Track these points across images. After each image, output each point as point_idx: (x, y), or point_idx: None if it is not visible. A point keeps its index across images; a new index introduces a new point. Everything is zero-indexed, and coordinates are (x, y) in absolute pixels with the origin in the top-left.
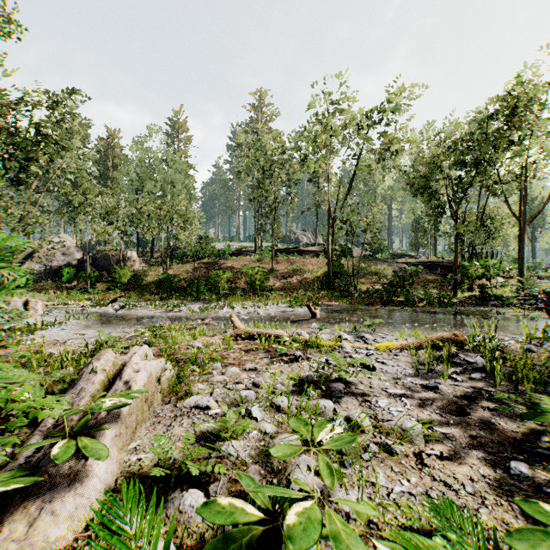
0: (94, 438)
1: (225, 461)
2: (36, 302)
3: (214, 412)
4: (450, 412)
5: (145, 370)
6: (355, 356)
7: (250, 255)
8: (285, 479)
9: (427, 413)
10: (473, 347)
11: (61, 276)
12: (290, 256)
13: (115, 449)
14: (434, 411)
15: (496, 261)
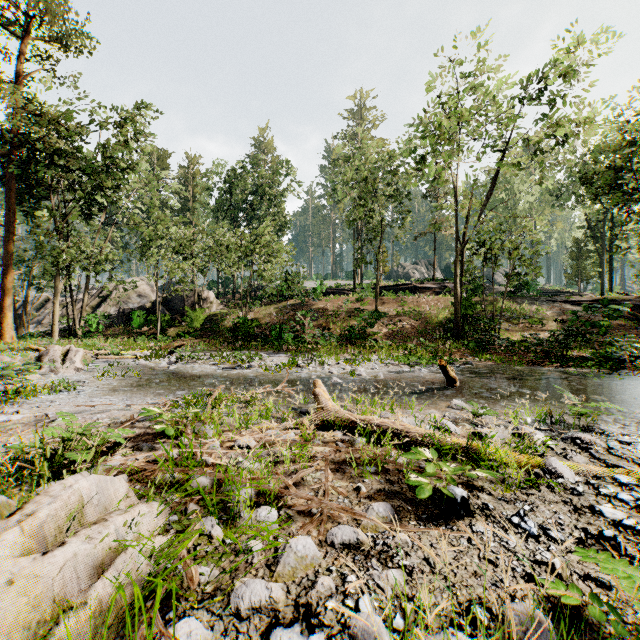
0: None
1: None
2: (76, 352)
3: None
4: None
5: None
6: (608, 512)
7: (348, 295)
8: None
9: None
10: None
11: (133, 320)
12: (399, 295)
13: None
14: None
15: None
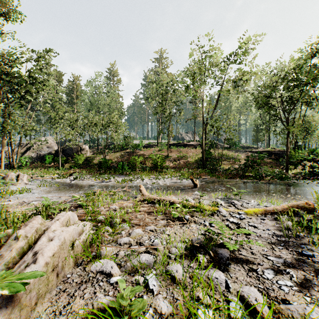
0: None
1: None
2: (23, 175)
3: (115, 280)
4: None
5: (58, 239)
6: (231, 219)
7: (154, 147)
8: None
9: (317, 290)
10: None
11: (45, 160)
12: (178, 148)
13: None
14: None
15: None
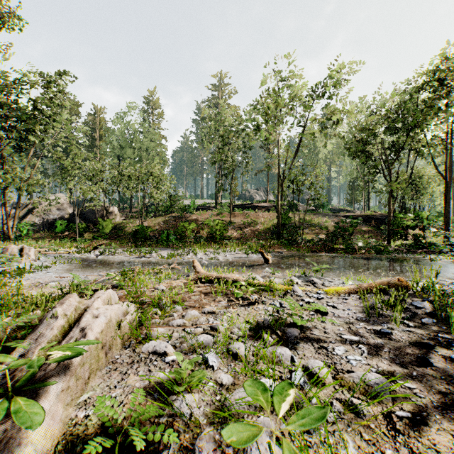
0: (39, 393)
1: (177, 421)
2: (29, 249)
3: (171, 358)
4: (411, 361)
5: (104, 316)
6: (307, 299)
7: (212, 210)
8: (243, 451)
9: (387, 363)
10: (416, 292)
11: (55, 227)
12: (245, 211)
13: (60, 406)
14: (393, 360)
15: (428, 213)
